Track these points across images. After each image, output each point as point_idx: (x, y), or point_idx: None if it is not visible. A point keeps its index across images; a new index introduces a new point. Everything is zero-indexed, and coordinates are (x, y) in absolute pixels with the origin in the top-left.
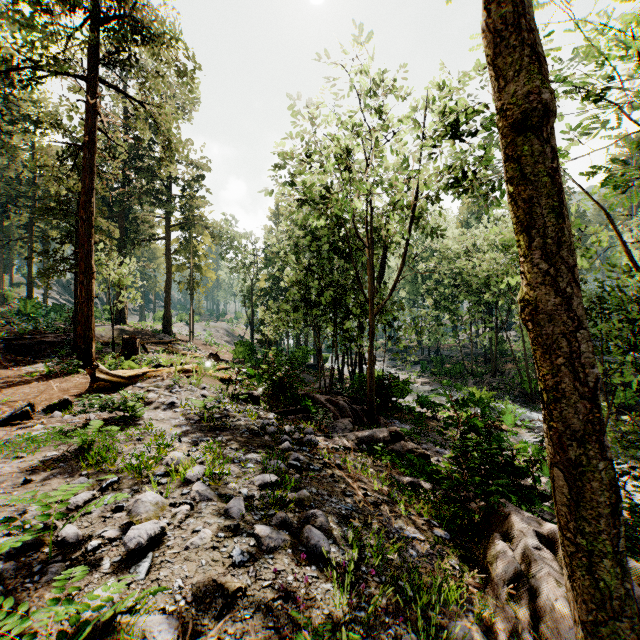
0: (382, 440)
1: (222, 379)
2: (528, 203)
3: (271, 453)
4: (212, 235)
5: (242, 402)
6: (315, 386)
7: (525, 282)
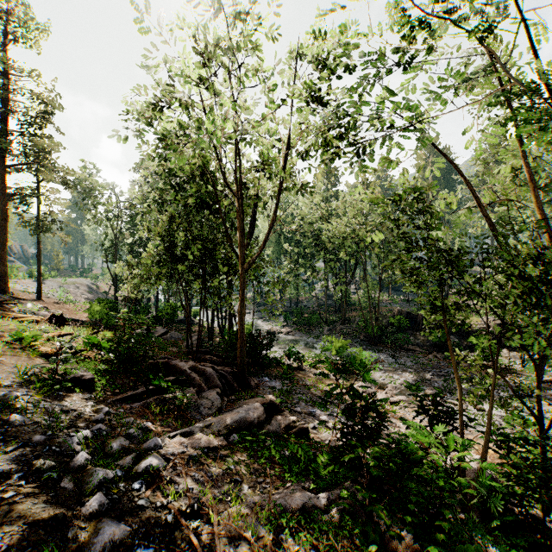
0: (257, 421)
1: (45, 355)
2: None
3: (48, 545)
4: (65, 182)
5: (61, 393)
6: (183, 344)
7: None
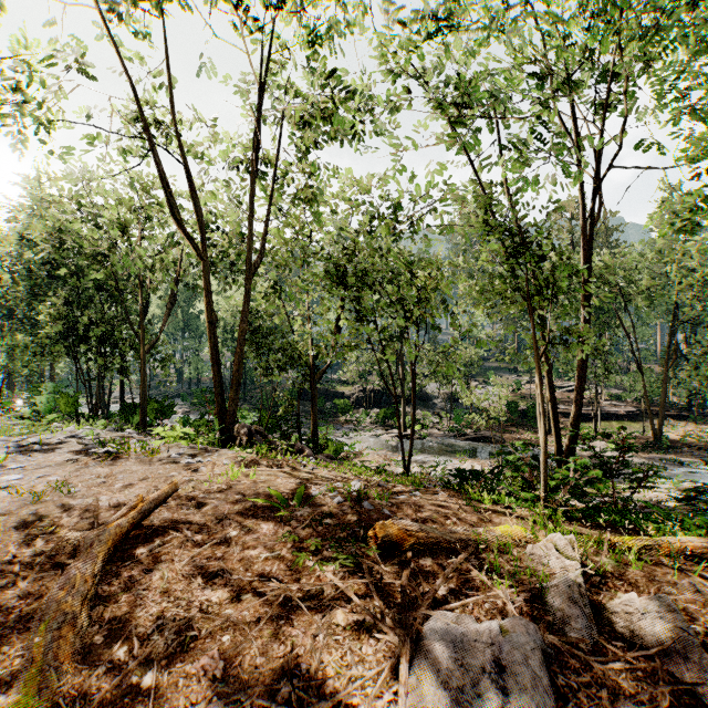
0: None
1: None
2: (210, 334)
3: None
4: None
5: None
6: None
7: (210, 347)
